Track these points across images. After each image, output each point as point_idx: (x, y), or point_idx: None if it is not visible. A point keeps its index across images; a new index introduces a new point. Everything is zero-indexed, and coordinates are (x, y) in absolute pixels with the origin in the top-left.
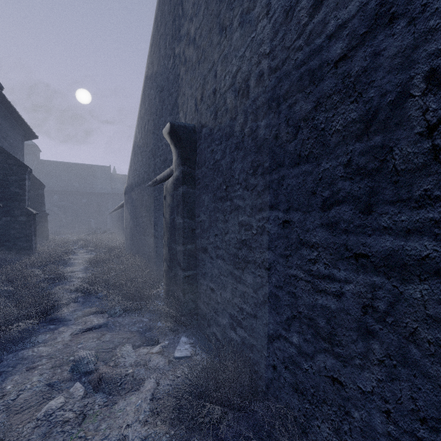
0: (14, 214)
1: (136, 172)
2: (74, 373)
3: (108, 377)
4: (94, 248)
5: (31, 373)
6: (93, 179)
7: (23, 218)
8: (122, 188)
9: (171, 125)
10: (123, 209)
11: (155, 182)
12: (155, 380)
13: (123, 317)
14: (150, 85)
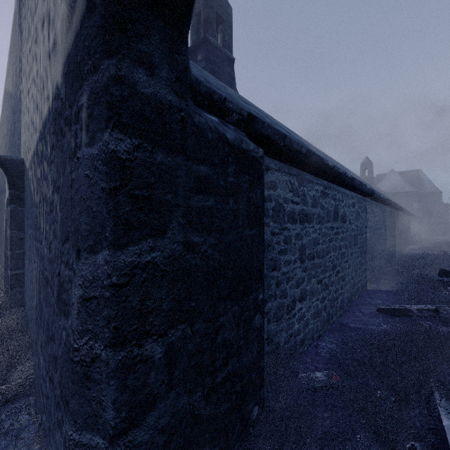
0: None
1: None
2: None
3: None
4: None
5: None
6: None
7: None
8: None
9: None
10: None
11: None
12: None
13: None
14: (7, 101)
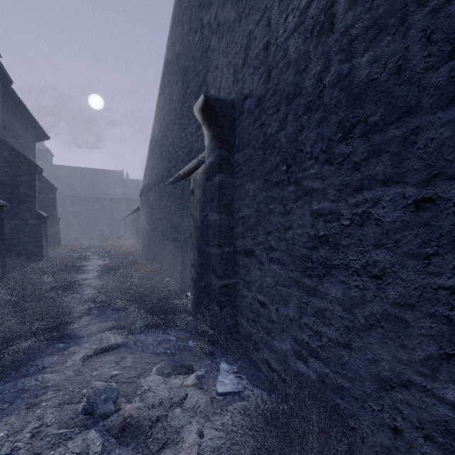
0: (24, 217)
1: (154, 170)
2: (87, 415)
3: (133, 423)
4: (108, 254)
5: (32, 413)
6: (106, 184)
7: (33, 221)
8: (135, 193)
9: (205, 98)
10: (138, 213)
11: (177, 178)
12: (197, 429)
13: (146, 334)
14: (171, 69)
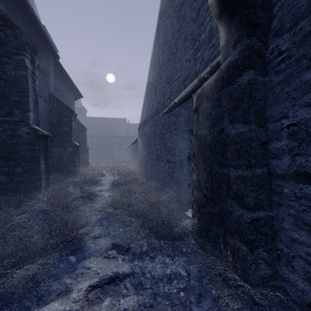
0: (65, 146)
1: (149, 107)
2: None
3: None
4: (117, 172)
5: None
6: (116, 127)
7: (71, 149)
8: (133, 132)
9: None
10: (136, 144)
11: (172, 106)
12: None
13: (152, 262)
14: (165, 16)
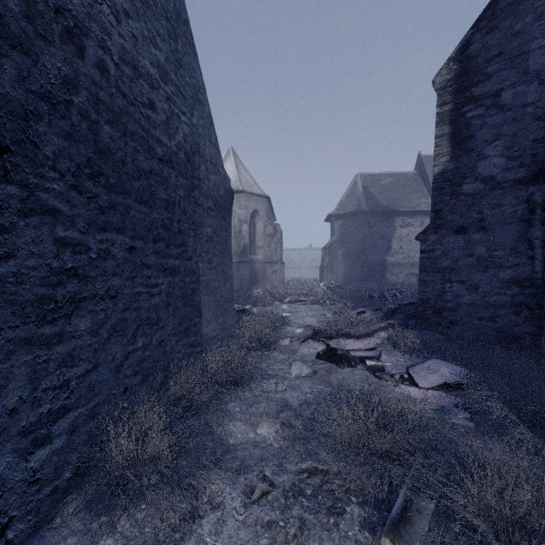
0: None
1: None
2: None
3: None
4: None
5: None
6: None
7: None
8: None
9: None
10: None
11: None
12: None
13: None
14: None
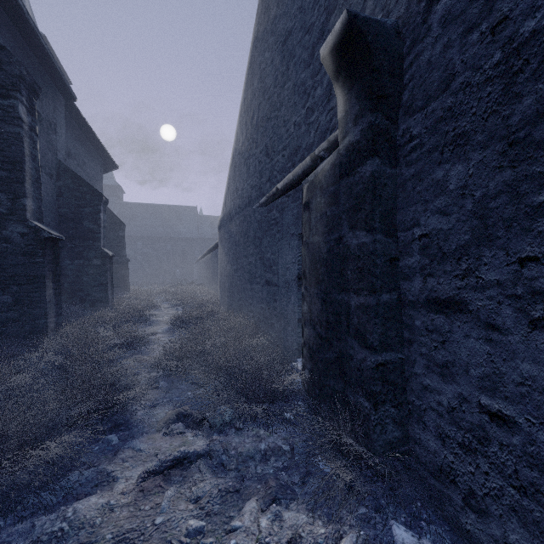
0: (88, 256)
1: (238, 192)
2: None
3: None
4: (181, 302)
5: None
6: (178, 222)
7: (98, 262)
8: (210, 232)
9: (349, 18)
10: (215, 252)
11: (273, 195)
12: None
13: (239, 435)
14: (262, 47)
